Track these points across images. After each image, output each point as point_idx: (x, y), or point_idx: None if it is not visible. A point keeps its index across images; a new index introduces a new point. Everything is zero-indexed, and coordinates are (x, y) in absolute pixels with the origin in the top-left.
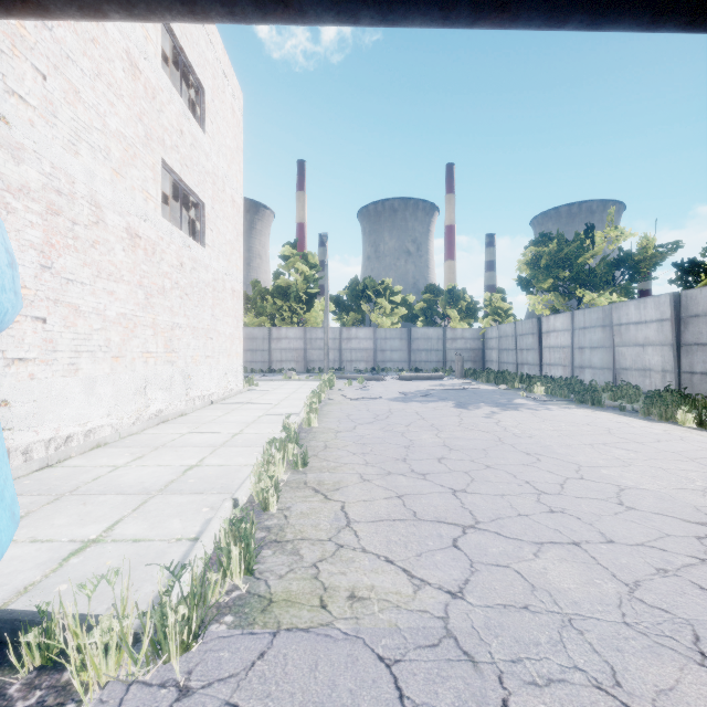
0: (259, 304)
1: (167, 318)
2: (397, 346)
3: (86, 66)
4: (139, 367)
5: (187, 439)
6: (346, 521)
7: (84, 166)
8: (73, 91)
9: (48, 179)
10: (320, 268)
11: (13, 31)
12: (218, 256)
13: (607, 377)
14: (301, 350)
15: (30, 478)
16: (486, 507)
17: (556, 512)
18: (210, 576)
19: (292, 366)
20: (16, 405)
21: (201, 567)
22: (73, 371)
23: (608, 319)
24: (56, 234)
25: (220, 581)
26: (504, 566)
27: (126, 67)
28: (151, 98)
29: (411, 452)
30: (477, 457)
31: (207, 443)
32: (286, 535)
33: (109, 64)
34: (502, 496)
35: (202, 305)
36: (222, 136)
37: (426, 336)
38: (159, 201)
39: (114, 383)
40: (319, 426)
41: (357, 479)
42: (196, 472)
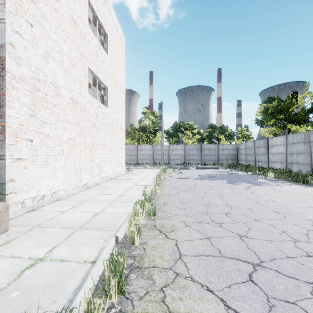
0: (132, 134)
1: (90, 140)
2: (195, 153)
3: (52, 22)
4: (77, 162)
5: (97, 197)
6: (179, 255)
7: (51, 68)
8: (46, 33)
9: (33, 74)
10: (160, 118)
11: (16, 3)
12: (114, 112)
13: (306, 168)
14: (151, 155)
15: (22, 217)
16: (263, 249)
17: (311, 256)
18: (96, 300)
19: (147, 162)
20: (17, 181)
21: (93, 286)
22: (46, 165)
23: (307, 139)
24: (37, 100)
25: (102, 304)
26: (292, 303)
27: (71, 23)
28: (83, 38)
29: (210, 208)
30: (248, 213)
31: (106, 200)
32: (144, 263)
33: (63, 21)
34: (271, 241)
35: (106, 134)
36: (116, 57)
37: (209, 148)
38: (87, 86)
39: (65, 170)
40: (160, 192)
41: (182, 225)
42: (99, 216)
